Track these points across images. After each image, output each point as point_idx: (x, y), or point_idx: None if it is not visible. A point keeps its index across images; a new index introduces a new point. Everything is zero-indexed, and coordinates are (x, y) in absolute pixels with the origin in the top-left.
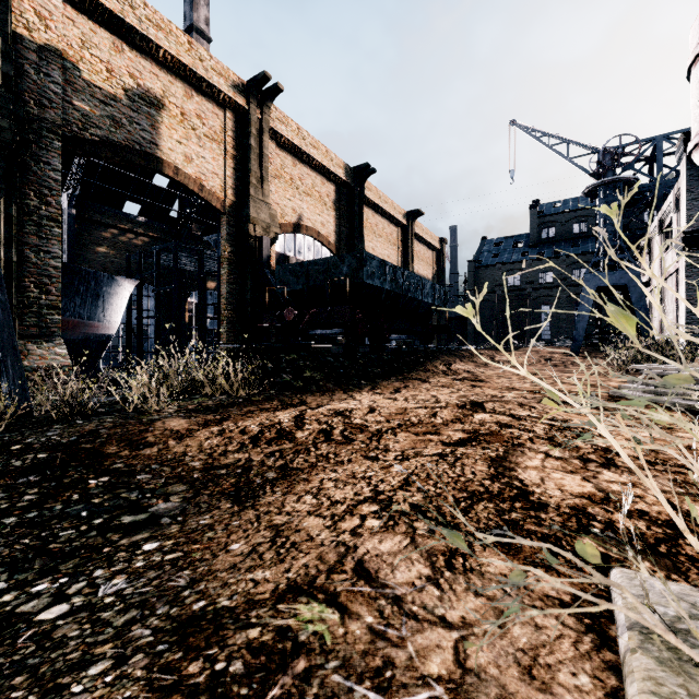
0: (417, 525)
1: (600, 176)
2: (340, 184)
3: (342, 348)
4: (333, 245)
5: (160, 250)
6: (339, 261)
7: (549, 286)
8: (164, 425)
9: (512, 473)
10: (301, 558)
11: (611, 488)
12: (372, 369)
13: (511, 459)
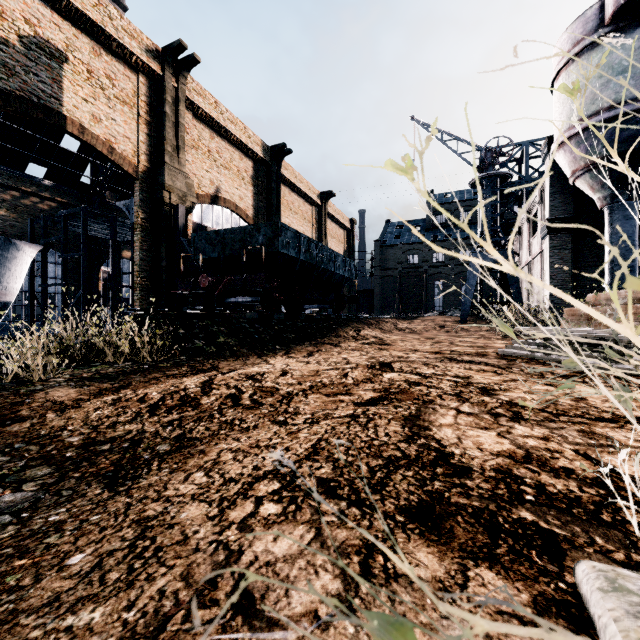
0: (325, 509)
1: (482, 170)
2: (258, 160)
3: (257, 315)
4: (251, 218)
5: (67, 215)
6: (255, 230)
7: (442, 265)
8: (46, 396)
9: (428, 433)
10: (160, 578)
11: (528, 444)
12: (287, 335)
13: (424, 417)
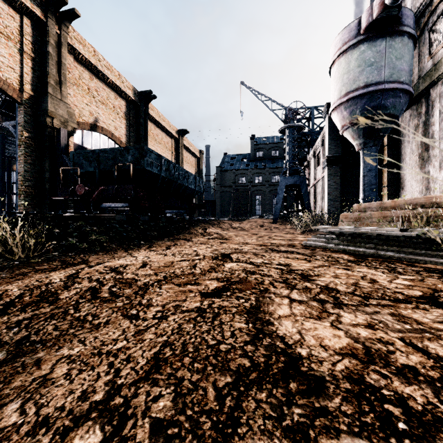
0: None
1: (287, 122)
2: (129, 101)
3: (125, 217)
4: (124, 144)
5: None
6: (124, 151)
7: (260, 185)
8: None
9: (271, 328)
10: None
11: (361, 335)
12: (151, 233)
13: (264, 308)
